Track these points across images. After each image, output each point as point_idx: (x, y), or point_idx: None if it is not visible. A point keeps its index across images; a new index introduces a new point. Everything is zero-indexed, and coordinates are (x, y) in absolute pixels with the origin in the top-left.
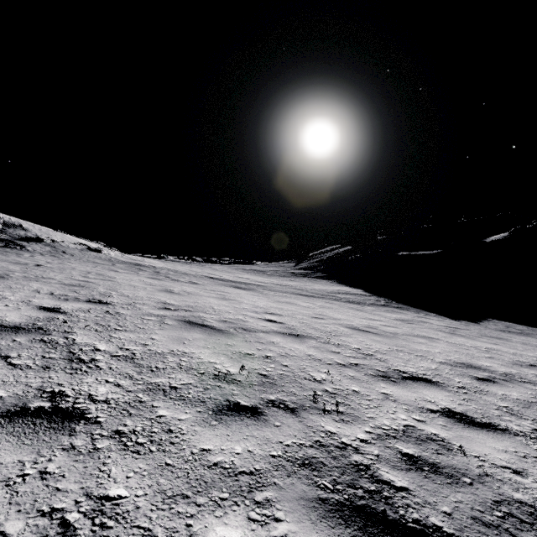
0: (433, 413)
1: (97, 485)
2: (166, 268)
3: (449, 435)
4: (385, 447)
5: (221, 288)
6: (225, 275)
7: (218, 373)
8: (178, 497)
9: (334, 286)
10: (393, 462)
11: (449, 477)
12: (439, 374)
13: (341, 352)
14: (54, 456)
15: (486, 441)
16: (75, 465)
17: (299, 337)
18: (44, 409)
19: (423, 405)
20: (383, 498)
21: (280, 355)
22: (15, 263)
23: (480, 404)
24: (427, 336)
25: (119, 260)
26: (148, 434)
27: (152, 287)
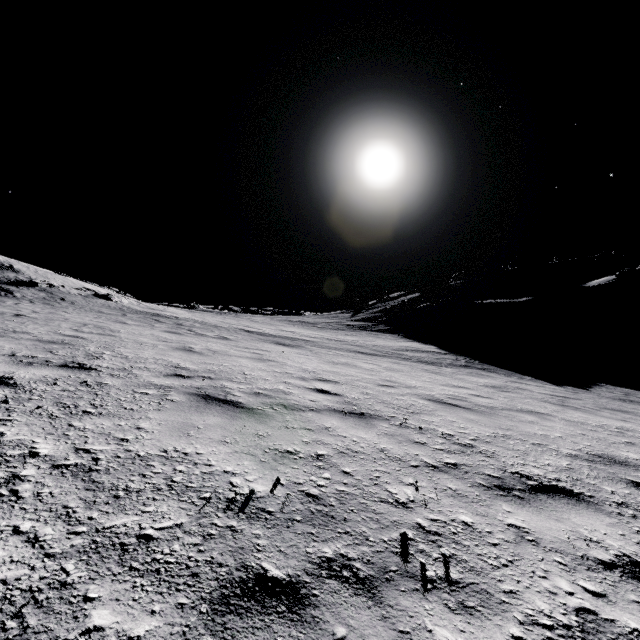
0: (609, 570)
1: None
2: (192, 319)
3: None
4: None
5: (259, 344)
6: (265, 328)
7: (235, 497)
8: None
9: (400, 342)
10: None
11: None
12: (578, 479)
13: (428, 443)
14: None
15: None
16: None
17: (365, 418)
18: None
19: (585, 551)
20: None
21: (338, 452)
22: None
23: None
24: (534, 411)
25: (133, 309)
26: None
27: (165, 344)
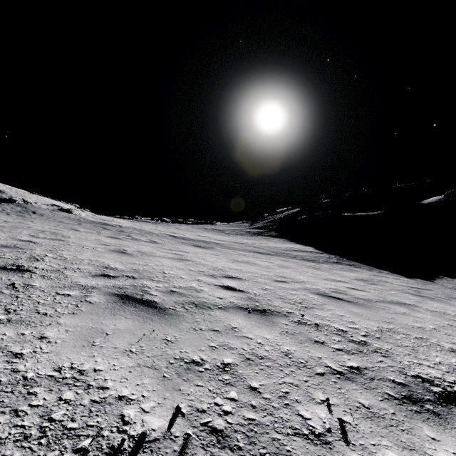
0: None
1: None
2: (132, 227)
3: None
4: None
5: (181, 247)
6: (187, 234)
7: (121, 444)
8: None
9: (287, 244)
10: None
11: None
12: None
13: (327, 342)
14: None
15: None
16: None
17: (266, 315)
18: None
19: None
20: None
21: (245, 359)
22: None
23: None
24: (402, 303)
25: (88, 220)
26: None
27: (104, 247)
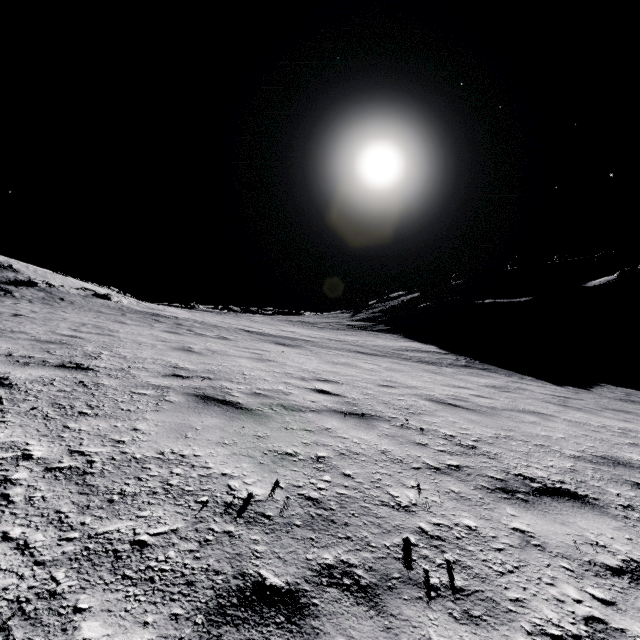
0: (617, 576)
1: None
2: (192, 319)
3: None
4: None
5: (259, 344)
6: (265, 328)
7: (233, 501)
8: None
9: (400, 342)
10: None
11: None
12: (583, 481)
13: (430, 444)
14: None
15: None
16: None
17: (365, 419)
18: None
19: (592, 556)
20: None
21: (339, 453)
22: None
23: None
24: (536, 412)
25: (132, 309)
26: None
27: (164, 344)
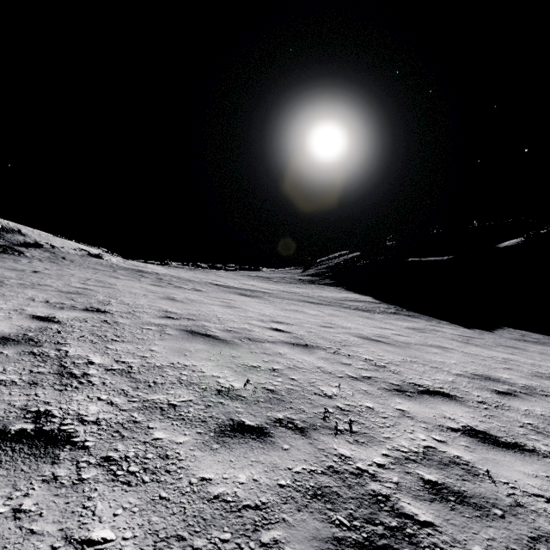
0: (454, 432)
1: (79, 525)
2: (169, 274)
3: (473, 457)
4: (405, 473)
5: (226, 295)
6: (230, 282)
7: (221, 389)
8: (172, 540)
9: (342, 293)
10: (414, 491)
11: (478, 508)
12: (456, 388)
13: (353, 364)
14: (31, 490)
15: (514, 464)
16: (56, 500)
17: (308, 348)
18: (26, 433)
19: (442, 423)
20: (407, 536)
21: (288, 367)
22: (11, 270)
23: (503, 421)
24: (441, 346)
25: (121, 266)
26: (142, 460)
27: (154, 294)
